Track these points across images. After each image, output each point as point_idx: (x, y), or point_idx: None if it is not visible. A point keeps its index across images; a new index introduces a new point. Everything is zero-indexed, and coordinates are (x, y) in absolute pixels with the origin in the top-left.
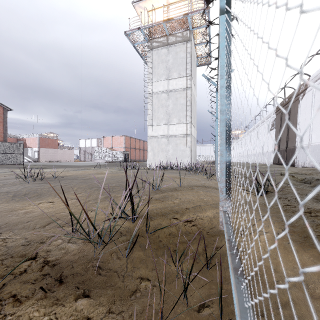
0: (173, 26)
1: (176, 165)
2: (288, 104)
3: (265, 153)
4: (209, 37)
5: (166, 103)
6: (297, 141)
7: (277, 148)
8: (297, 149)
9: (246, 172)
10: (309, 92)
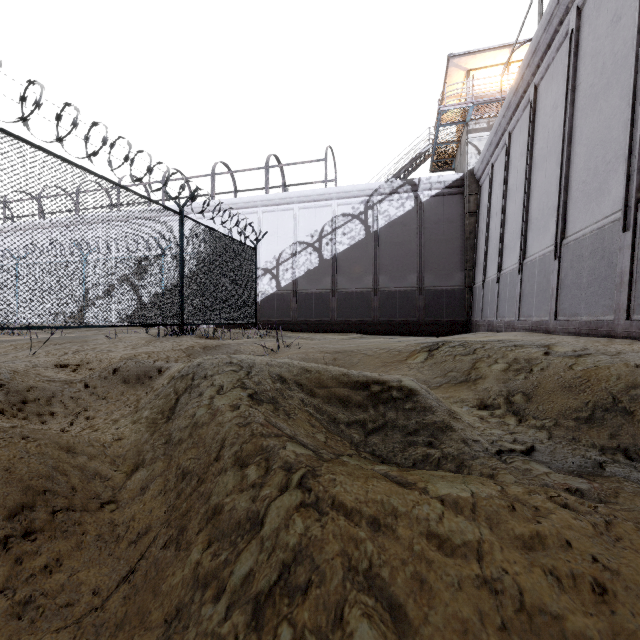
0: None
1: None
2: None
3: None
4: None
5: None
6: None
7: None
8: None
9: None
10: None
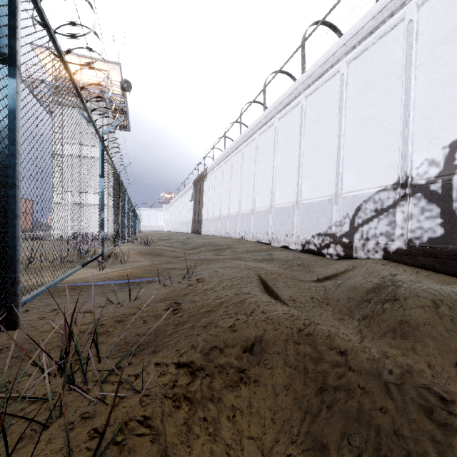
0: (88, 94)
1: (93, 235)
2: (200, 181)
3: (187, 223)
4: (127, 113)
5: (79, 169)
6: (203, 214)
7: (194, 218)
8: (203, 221)
9: (155, 239)
10: (208, 177)
